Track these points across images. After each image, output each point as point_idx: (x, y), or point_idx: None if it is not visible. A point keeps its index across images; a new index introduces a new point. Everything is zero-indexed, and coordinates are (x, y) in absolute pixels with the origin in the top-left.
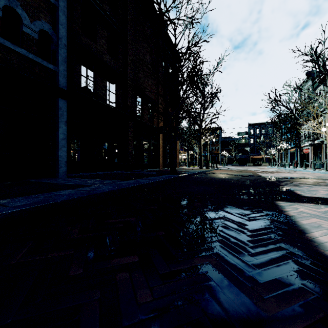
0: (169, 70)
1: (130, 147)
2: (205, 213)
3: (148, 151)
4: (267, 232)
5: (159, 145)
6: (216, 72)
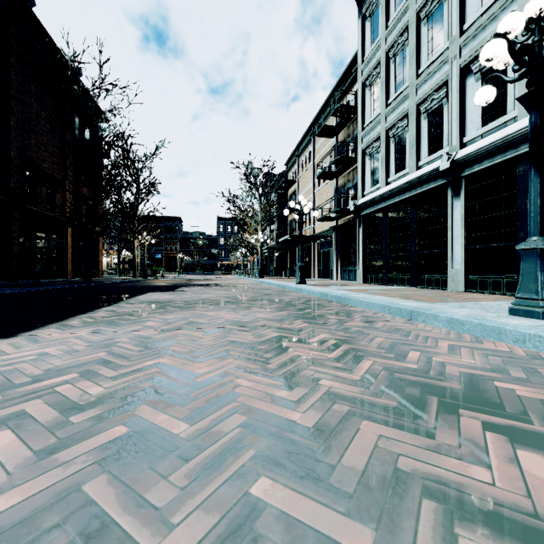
0: (84, 136)
1: (15, 247)
2: (100, 296)
3: (46, 254)
4: (122, 297)
5: (67, 245)
6: (154, 157)
